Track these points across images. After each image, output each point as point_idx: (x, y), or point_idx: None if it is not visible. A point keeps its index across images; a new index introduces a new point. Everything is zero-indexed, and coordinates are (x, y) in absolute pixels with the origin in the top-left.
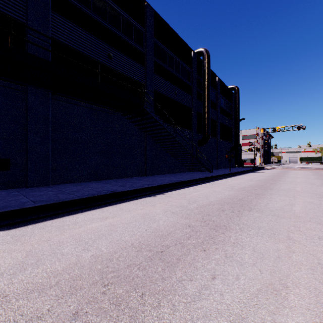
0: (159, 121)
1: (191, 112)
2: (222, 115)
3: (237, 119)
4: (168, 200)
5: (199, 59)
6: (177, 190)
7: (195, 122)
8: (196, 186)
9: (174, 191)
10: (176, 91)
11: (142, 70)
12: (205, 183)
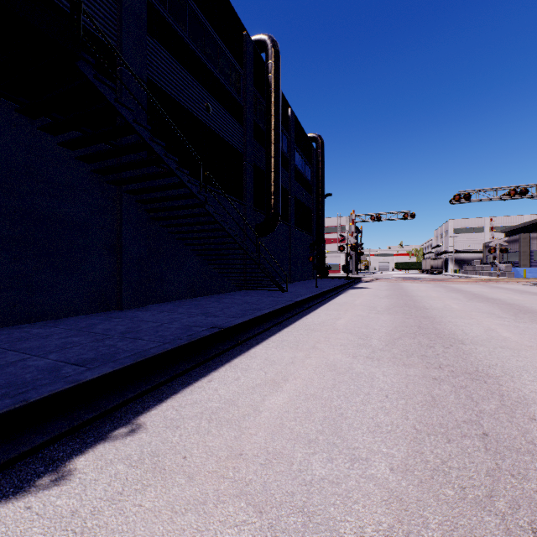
0: (151, 143)
1: (242, 162)
2: (297, 183)
3: (321, 194)
4: (129, 536)
5: (257, 58)
6: (207, 374)
7: (250, 185)
8: (268, 346)
9: (192, 384)
10: (210, 104)
11: (108, 5)
12: (285, 326)
